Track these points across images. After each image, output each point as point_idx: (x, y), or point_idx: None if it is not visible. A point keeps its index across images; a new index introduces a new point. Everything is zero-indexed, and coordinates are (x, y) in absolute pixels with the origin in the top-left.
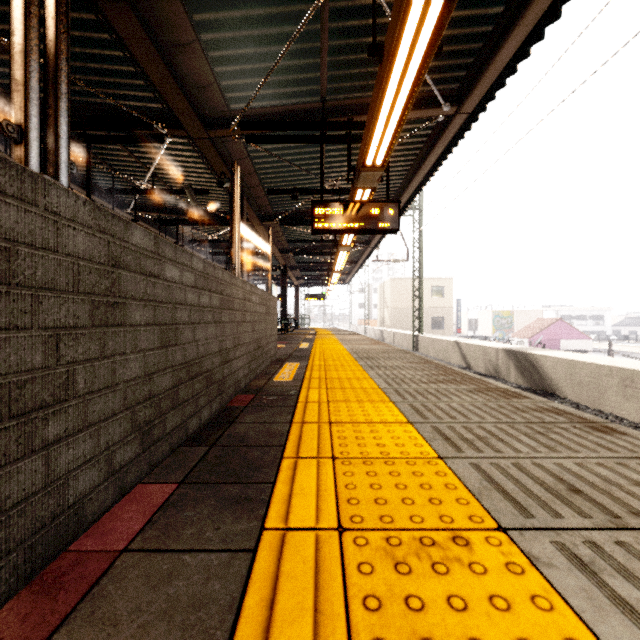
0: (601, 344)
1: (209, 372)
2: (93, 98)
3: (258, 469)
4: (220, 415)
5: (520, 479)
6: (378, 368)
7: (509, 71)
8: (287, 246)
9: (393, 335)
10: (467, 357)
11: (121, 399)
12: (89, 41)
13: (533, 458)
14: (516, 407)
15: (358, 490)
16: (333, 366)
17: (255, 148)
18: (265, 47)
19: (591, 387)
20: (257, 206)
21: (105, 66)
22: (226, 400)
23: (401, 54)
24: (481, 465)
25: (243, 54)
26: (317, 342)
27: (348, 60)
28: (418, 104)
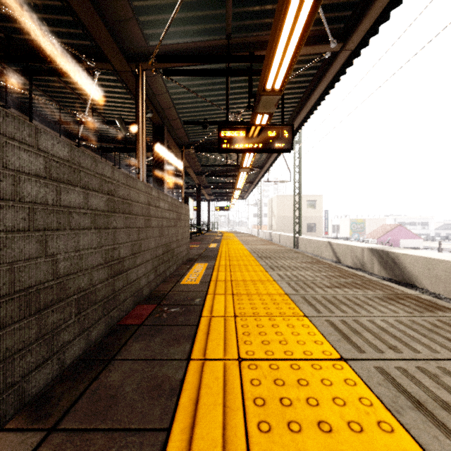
0: (429, 243)
1: (84, 292)
2: (32, 36)
3: None
4: (103, 342)
5: None
6: (278, 268)
7: (394, 3)
8: (201, 170)
9: (279, 236)
10: (338, 254)
11: None
12: None
13: None
14: None
15: None
16: (237, 266)
17: (172, 85)
18: None
19: (448, 280)
20: (176, 136)
21: (35, 1)
22: (119, 316)
23: None
24: None
25: None
26: (223, 243)
27: None
28: (309, 41)
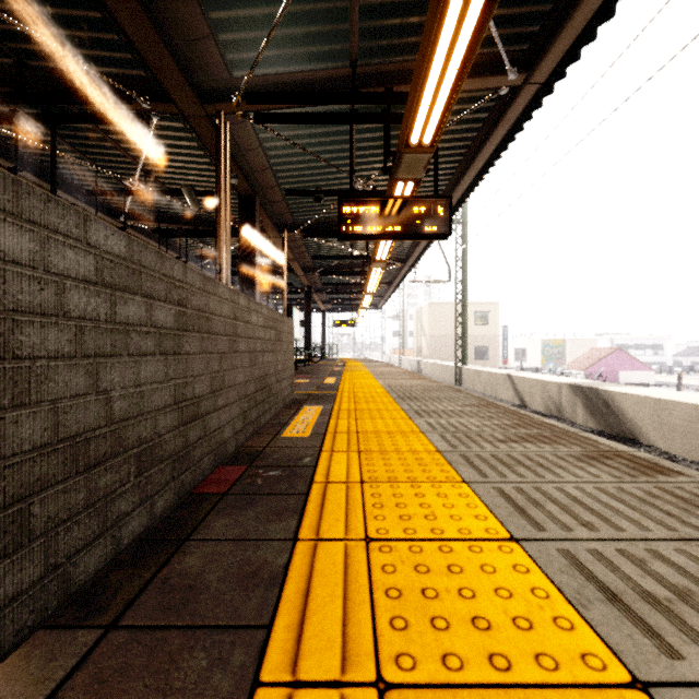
0: (664, 376)
1: (147, 444)
2: (56, 62)
3: None
4: (172, 517)
5: None
6: (428, 414)
7: (603, 15)
8: (311, 264)
9: (432, 366)
10: (522, 393)
11: None
12: None
13: None
14: (678, 495)
15: None
16: (367, 411)
17: (268, 135)
18: None
19: (687, 433)
20: (274, 213)
21: (63, 11)
22: (194, 481)
23: None
24: None
25: None
26: (346, 376)
27: (386, 4)
28: (476, 71)
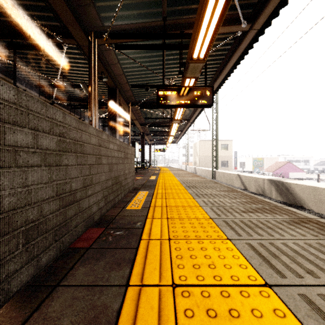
0: (310, 175)
1: (33, 223)
2: (15, 18)
3: None
4: (53, 266)
5: None
6: (202, 196)
7: None
8: (144, 122)
9: (201, 170)
10: (245, 183)
11: None
12: None
13: None
14: None
15: None
16: (171, 194)
17: (122, 57)
18: None
19: None
20: (126, 96)
21: None
22: (71, 240)
23: None
24: None
25: None
26: (160, 175)
27: None
28: (225, 23)
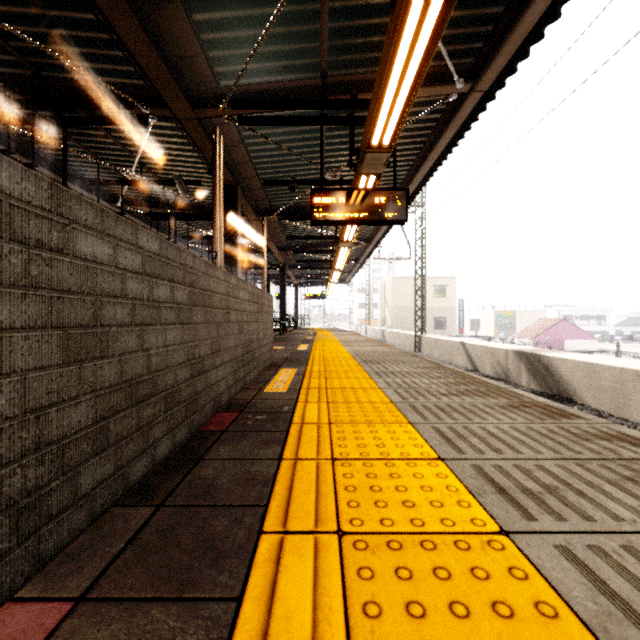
0: (605, 344)
1: (170, 390)
2: (68, 74)
3: (219, 561)
4: (187, 445)
5: None
6: (386, 375)
7: (534, 37)
8: (286, 243)
9: (395, 335)
10: (474, 359)
11: None
12: (55, 0)
13: None
14: (572, 432)
15: (386, 621)
16: (335, 372)
17: (249, 133)
18: (257, 9)
19: (614, 393)
20: (253, 199)
21: (77, 33)
22: (200, 422)
23: None
24: (575, 550)
25: (232, 17)
26: (317, 343)
27: (351, 26)
28: (428, 80)
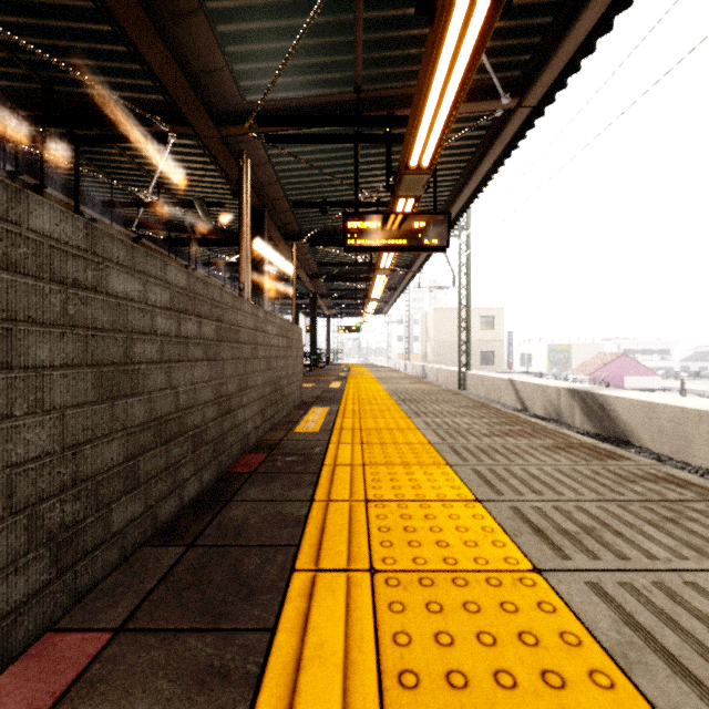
0: (669, 382)
1: (198, 429)
2: (81, 88)
3: (252, 596)
4: (215, 487)
5: (680, 620)
6: (425, 414)
7: (585, 50)
8: (317, 270)
9: (437, 372)
10: (523, 397)
11: (0, 498)
12: (69, 11)
13: (681, 571)
14: (617, 474)
15: (415, 648)
16: (370, 412)
17: (277, 152)
18: (286, 20)
19: (675, 434)
20: (281, 223)
21: (91, 45)
22: (227, 463)
23: (459, 7)
24: (606, 587)
25: (259, 29)
26: (351, 380)
27: (388, 38)
28: (472, 95)
